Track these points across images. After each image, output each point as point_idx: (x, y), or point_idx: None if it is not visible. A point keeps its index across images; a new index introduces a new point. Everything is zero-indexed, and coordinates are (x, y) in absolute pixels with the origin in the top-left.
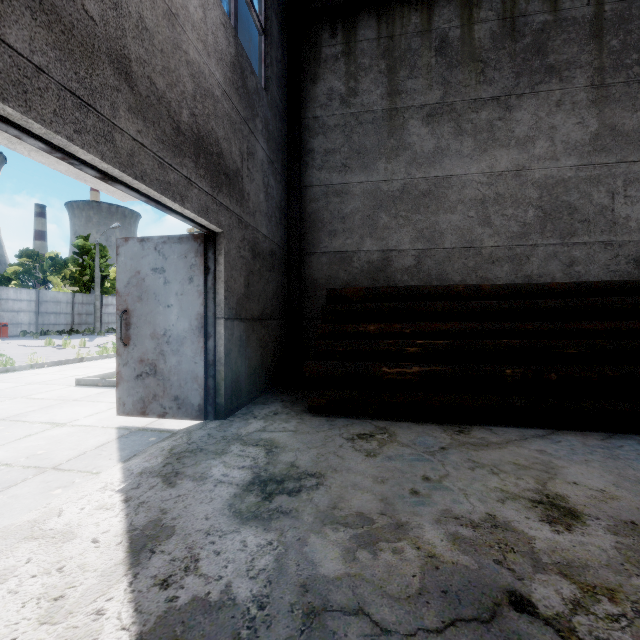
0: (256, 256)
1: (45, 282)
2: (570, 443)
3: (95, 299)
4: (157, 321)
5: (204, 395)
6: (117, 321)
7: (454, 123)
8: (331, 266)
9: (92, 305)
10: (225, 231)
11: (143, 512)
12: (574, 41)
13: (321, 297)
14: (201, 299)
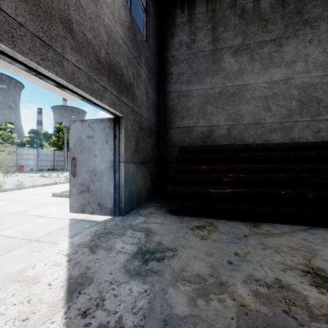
0: (141, 129)
1: (41, 145)
2: (322, 235)
3: (64, 153)
4: (89, 163)
5: (113, 203)
6: (70, 163)
7: (249, 55)
8: (181, 134)
9: (63, 156)
10: (124, 116)
11: (77, 268)
12: (319, 5)
13: (176, 151)
14: (112, 152)
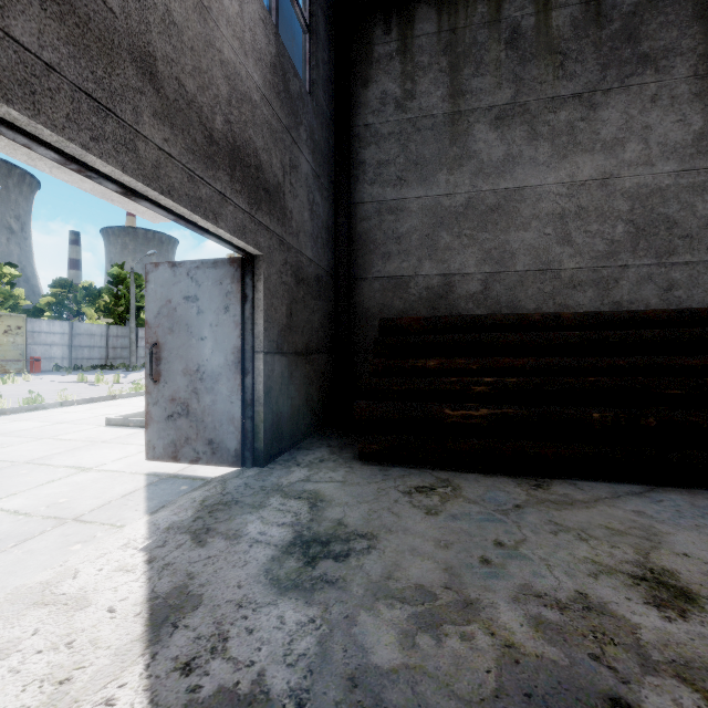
0: (300, 282)
1: (79, 314)
2: (675, 503)
3: (130, 332)
4: (190, 355)
5: (241, 439)
6: (146, 355)
7: (527, 126)
8: (385, 293)
9: (127, 338)
10: (264, 254)
11: (167, 576)
12: (673, 24)
13: (373, 328)
14: (238, 331)
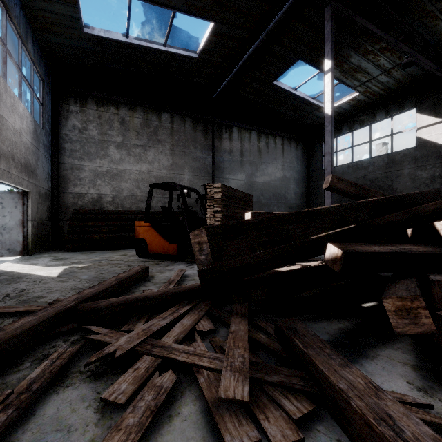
0: (40, 196)
1: None
2: None
3: None
4: None
5: (23, 247)
6: None
7: (127, 151)
8: (74, 198)
9: None
10: (32, 191)
11: (26, 263)
12: (166, 134)
13: (69, 211)
14: (21, 214)
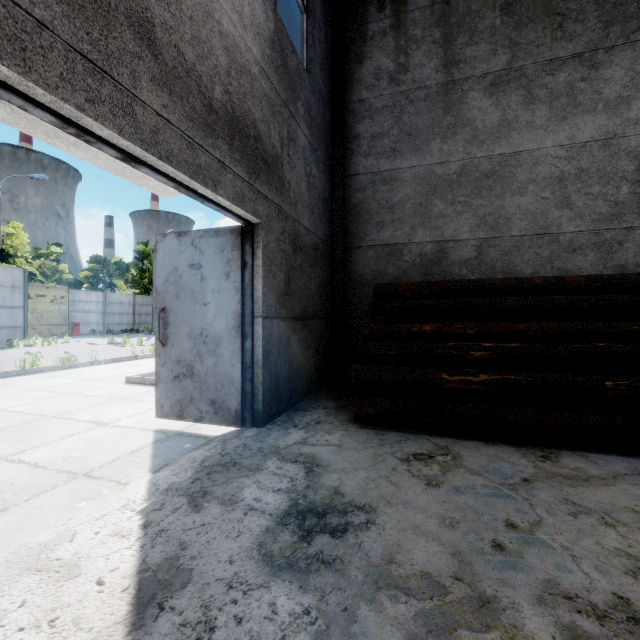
0: (297, 250)
1: (111, 285)
2: None
3: (153, 300)
4: (194, 320)
5: (241, 400)
6: (156, 320)
7: (524, 90)
8: (378, 260)
9: (150, 306)
10: (263, 222)
11: (160, 544)
12: None
13: (367, 294)
14: (238, 296)
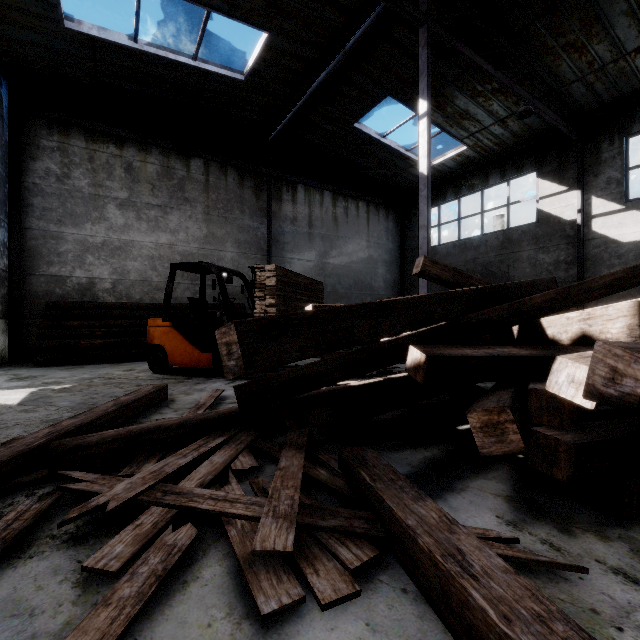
0: None
1: None
2: None
3: None
4: None
5: None
6: None
7: (136, 213)
8: (49, 284)
9: None
10: None
11: None
12: (197, 190)
13: (40, 304)
14: None
